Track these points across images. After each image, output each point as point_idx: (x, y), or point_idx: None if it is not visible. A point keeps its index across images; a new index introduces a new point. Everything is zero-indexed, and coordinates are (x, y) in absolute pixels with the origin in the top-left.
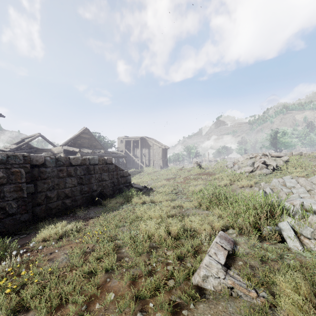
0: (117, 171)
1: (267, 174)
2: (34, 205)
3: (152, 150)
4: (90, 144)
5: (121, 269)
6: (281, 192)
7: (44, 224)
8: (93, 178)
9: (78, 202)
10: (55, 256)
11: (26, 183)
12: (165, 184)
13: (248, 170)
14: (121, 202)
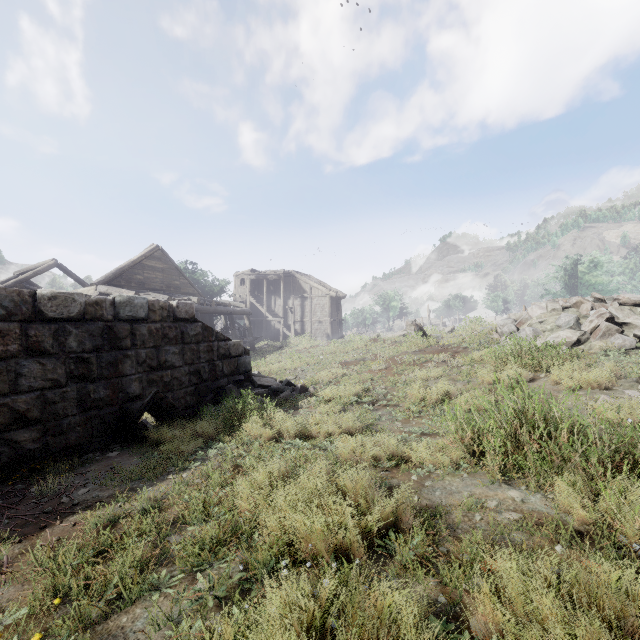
0: (211, 340)
1: (632, 350)
2: None
3: (308, 300)
4: (167, 283)
5: None
6: None
7: None
8: (130, 360)
9: (71, 436)
10: None
11: None
12: (340, 377)
13: (566, 338)
14: (210, 434)
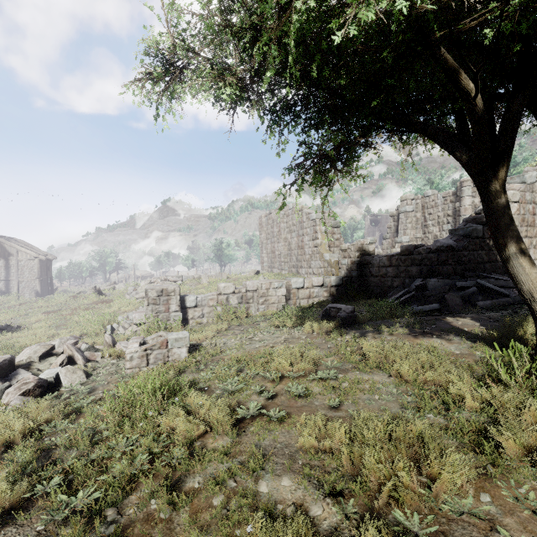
0: None
1: None
2: None
3: (15, 262)
4: None
5: None
6: None
7: None
8: None
9: None
10: None
11: None
12: (43, 319)
13: (142, 295)
14: None
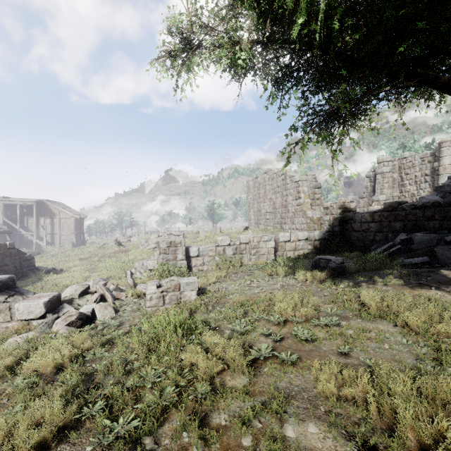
0: (20, 255)
1: None
2: None
3: (58, 220)
4: None
5: None
6: None
7: None
8: None
9: None
10: None
11: None
12: (78, 264)
13: (152, 246)
14: (32, 282)
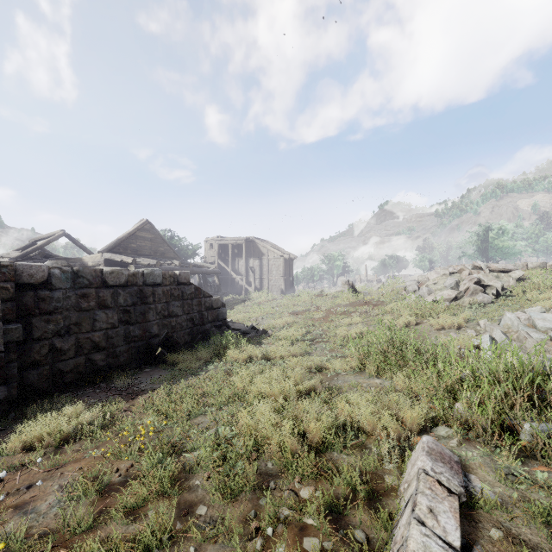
0: (200, 297)
1: (487, 304)
2: (25, 367)
3: (266, 261)
4: (154, 250)
5: (185, 547)
6: (527, 339)
7: (39, 409)
8: (152, 311)
9: (121, 359)
10: (35, 497)
11: (5, 322)
12: (291, 323)
13: (447, 295)
14: (206, 358)
